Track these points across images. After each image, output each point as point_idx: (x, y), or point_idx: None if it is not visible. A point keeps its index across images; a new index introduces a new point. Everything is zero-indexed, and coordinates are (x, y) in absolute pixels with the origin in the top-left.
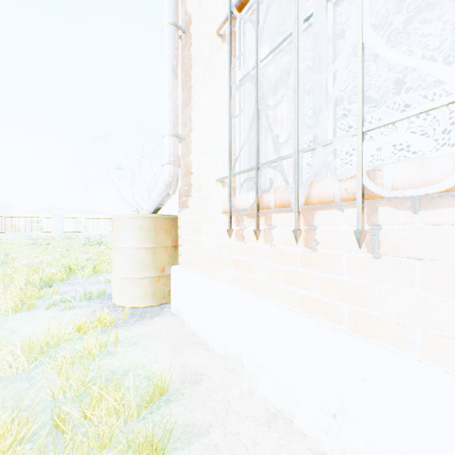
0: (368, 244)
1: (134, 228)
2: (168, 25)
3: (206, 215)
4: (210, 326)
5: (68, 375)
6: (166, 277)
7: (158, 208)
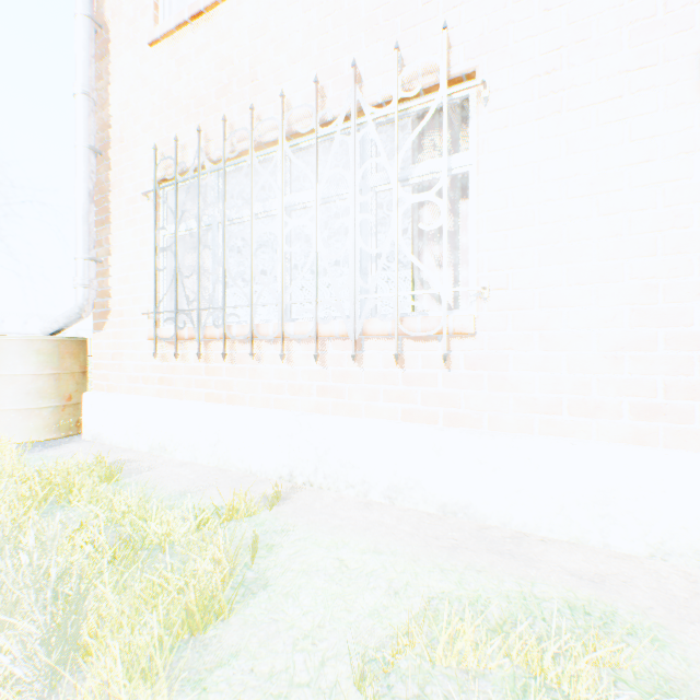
0: (233, 360)
1: (31, 352)
2: (84, 147)
3: (130, 340)
4: (136, 434)
5: (12, 468)
6: (74, 406)
7: (63, 330)
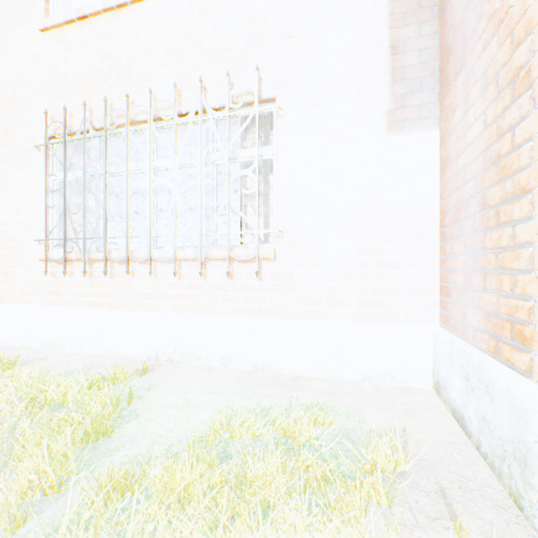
0: (113, 276)
1: None
2: None
3: (22, 261)
4: (29, 335)
5: None
6: None
7: None
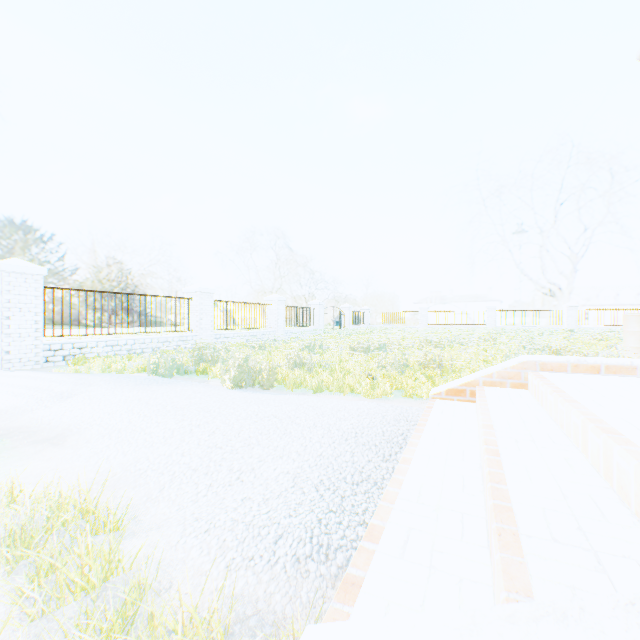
0: None
1: None
2: None
3: None
4: None
5: None
6: None
7: None
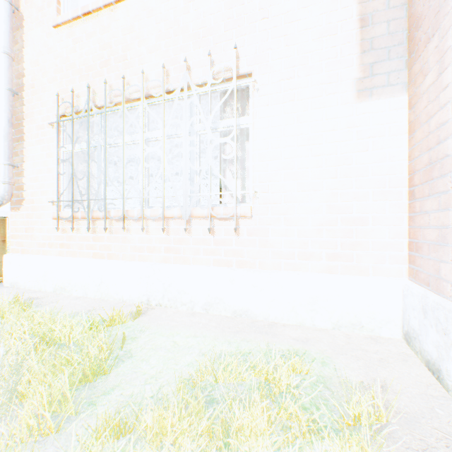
0: (112, 232)
1: None
2: (5, 89)
3: (39, 219)
4: (44, 280)
5: None
6: None
7: None
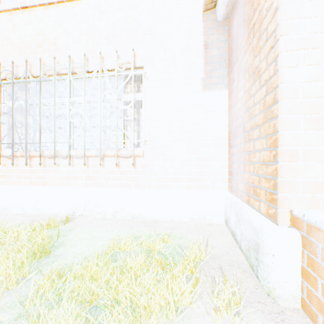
0: (45, 166)
1: None
2: None
3: None
4: None
5: None
6: None
7: None
